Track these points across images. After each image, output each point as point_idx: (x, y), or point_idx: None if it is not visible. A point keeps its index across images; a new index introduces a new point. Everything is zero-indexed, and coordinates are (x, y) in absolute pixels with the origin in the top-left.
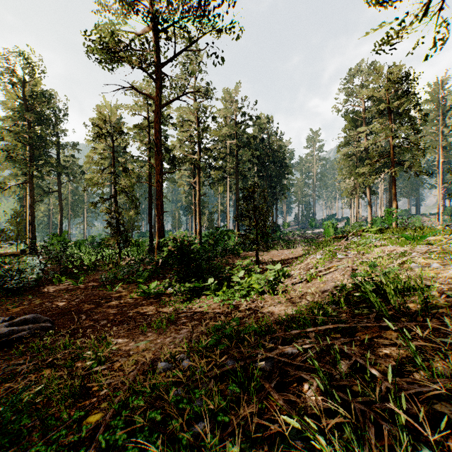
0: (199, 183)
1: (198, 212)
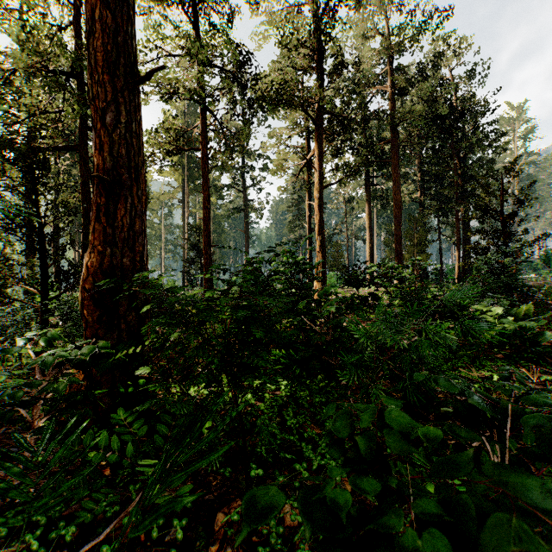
0: (320, 158)
1: (317, 223)
